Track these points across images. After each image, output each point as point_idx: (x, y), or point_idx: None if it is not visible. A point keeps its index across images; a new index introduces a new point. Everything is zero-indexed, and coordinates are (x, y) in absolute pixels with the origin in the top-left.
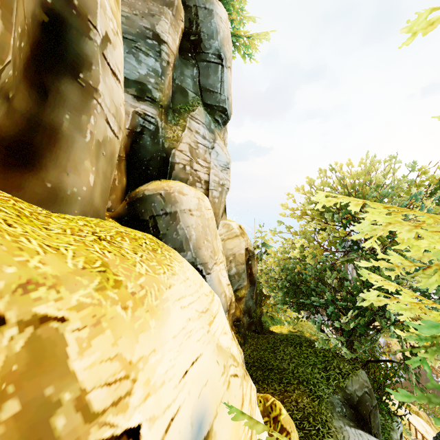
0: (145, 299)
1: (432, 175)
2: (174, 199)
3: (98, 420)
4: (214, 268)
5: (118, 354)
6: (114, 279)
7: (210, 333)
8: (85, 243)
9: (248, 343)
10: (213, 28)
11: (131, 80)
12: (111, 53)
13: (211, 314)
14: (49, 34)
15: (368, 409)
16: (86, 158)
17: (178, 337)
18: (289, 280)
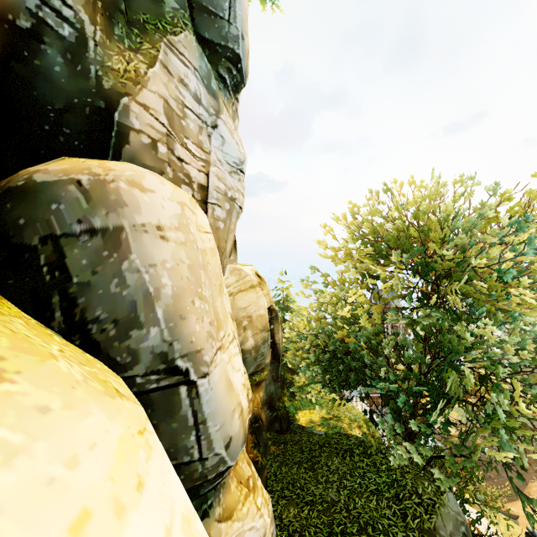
0: None
1: (517, 202)
2: (115, 195)
3: None
4: (218, 358)
5: None
6: None
7: None
8: None
9: (271, 454)
10: None
11: None
12: None
13: None
14: None
15: None
16: None
17: None
18: (327, 351)
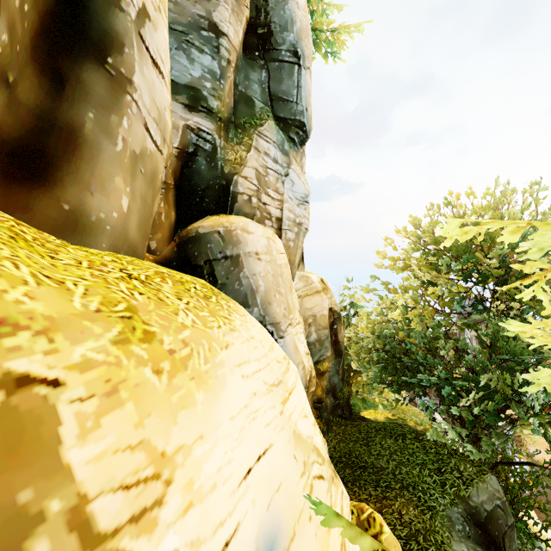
0: (189, 361)
1: None
2: (236, 238)
3: (105, 546)
4: (289, 330)
5: (144, 440)
6: (143, 329)
7: (283, 415)
8: (107, 280)
9: (333, 431)
10: (287, 17)
11: (181, 85)
12: (151, 35)
13: (285, 388)
14: (65, 2)
15: (502, 529)
16: (118, 174)
17: (238, 418)
18: (387, 351)
